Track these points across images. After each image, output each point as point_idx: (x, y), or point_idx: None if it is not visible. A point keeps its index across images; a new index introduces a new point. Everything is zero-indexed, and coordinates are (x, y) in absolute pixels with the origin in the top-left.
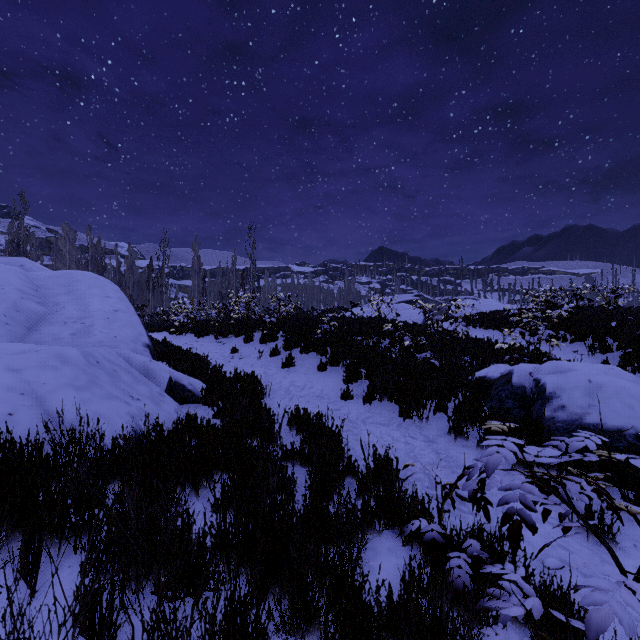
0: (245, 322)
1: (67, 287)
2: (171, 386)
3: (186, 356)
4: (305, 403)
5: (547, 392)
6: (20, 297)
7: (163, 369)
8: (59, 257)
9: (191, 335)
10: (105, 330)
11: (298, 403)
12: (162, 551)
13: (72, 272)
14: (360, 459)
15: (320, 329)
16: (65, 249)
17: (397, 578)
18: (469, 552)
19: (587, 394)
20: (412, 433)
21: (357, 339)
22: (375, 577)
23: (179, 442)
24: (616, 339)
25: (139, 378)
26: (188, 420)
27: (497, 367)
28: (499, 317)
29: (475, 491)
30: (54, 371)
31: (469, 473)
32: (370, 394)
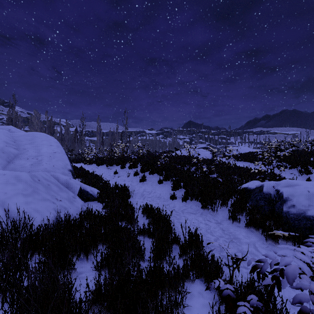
0: (121, 158)
1: (30, 140)
2: (81, 192)
3: (91, 175)
4: (151, 201)
5: (284, 197)
6: (5, 145)
7: (76, 183)
8: (32, 126)
9: (94, 164)
10: (48, 162)
11: (147, 201)
12: (52, 312)
13: (34, 133)
14: (181, 233)
15: (159, 162)
16: (35, 122)
17: (204, 313)
18: (251, 304)
19: (307, 199)
20: (208, 218)
21: (178, 167)
22: (191, 313)
23: (80, 226)
24: (313, 167)
25: (62, 188)
26: (87, 212)
27: (253, 182)
28: (250, 155)
29: (271, 286)
30: (12, 186)
31: (261, 267)
32: (185, 196)
